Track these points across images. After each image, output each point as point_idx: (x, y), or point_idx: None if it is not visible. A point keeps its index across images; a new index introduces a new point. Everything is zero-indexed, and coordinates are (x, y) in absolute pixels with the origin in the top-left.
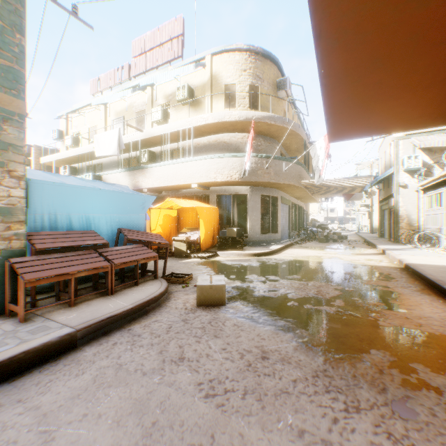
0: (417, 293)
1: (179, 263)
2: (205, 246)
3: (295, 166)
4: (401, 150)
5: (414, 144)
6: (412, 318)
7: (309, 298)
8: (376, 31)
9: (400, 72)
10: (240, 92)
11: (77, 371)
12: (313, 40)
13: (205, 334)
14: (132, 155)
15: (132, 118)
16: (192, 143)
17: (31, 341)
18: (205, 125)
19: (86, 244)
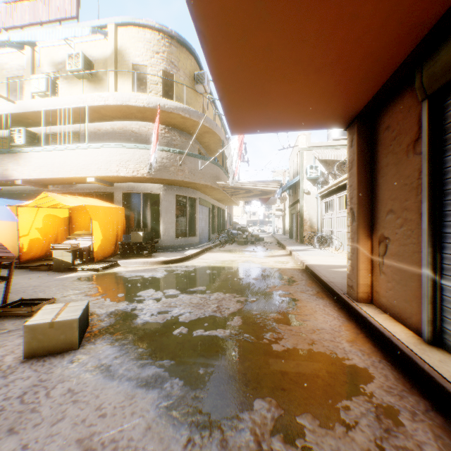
0: (314, 297)
1: (54, 280)
2: (102, 254)
3: (212, 166)
4: (305, 160)
5: (315, 156)
6: (307, 333)
7: (205, 319)
8: None
9: (291, 37)
10: (149, 74)
11: None
12: None
13: None
14: (3, 134)
15: None
16: (87, 127)
17: None
18: (104, 106)
19: None
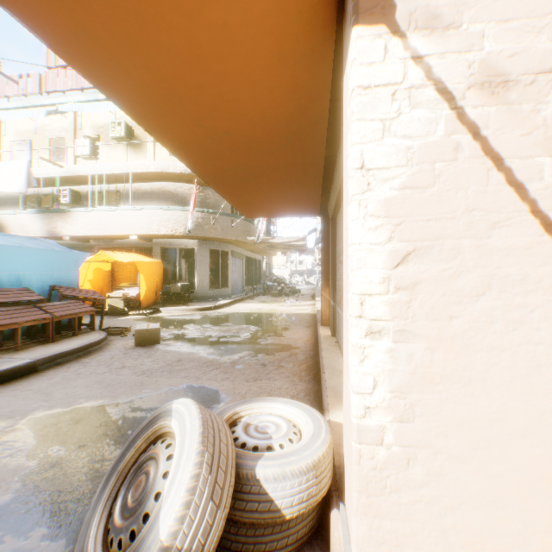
0: (304, 327)
1: (116, 320)
2: (146, 303)
3: (243, 223)
4: None
5: None
6: (283, 339)
7: (228, 335)
8: (236, 184)
9: (262, 196)
10: None
11: (48, 378)
12: (205, 182)
13: (141, 357)
14: (46, 191)
15: (48, 148)
16: (131, 191)
17: (4, 366)
18: (146, 172)
19: (26, 300)
